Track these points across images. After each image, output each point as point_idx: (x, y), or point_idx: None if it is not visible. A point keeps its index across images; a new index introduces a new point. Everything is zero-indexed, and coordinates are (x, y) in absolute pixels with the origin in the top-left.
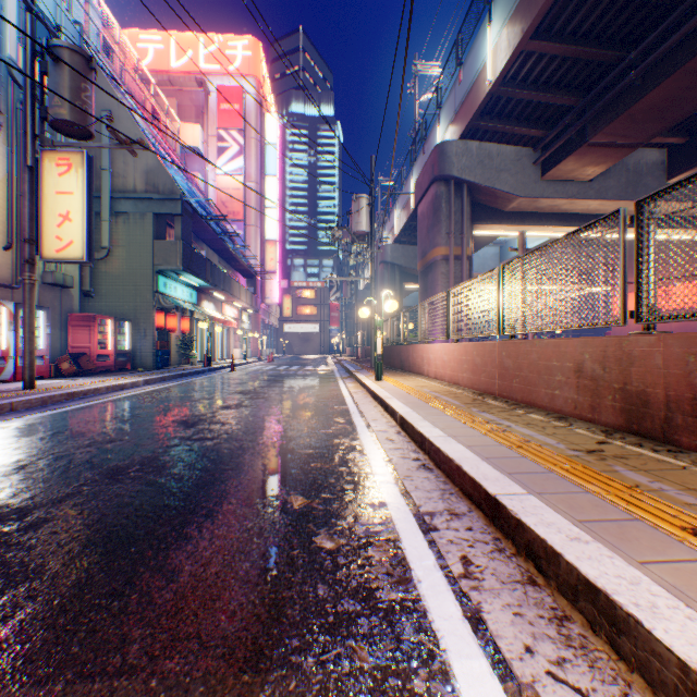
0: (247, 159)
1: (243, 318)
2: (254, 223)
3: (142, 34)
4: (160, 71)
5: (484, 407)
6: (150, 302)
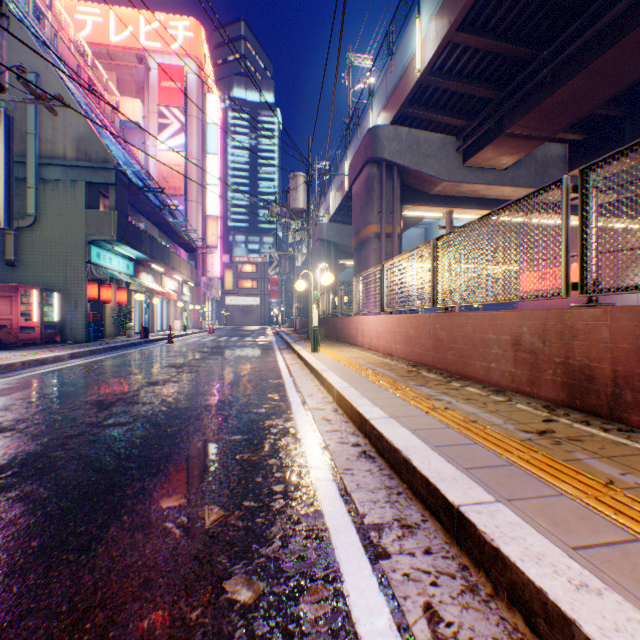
0: (189, 137)
1: (184, 290)
2: (195, 199)
3: (79, 5)
4: (99, 44)
5: (420, 380)
6: (82, 272)
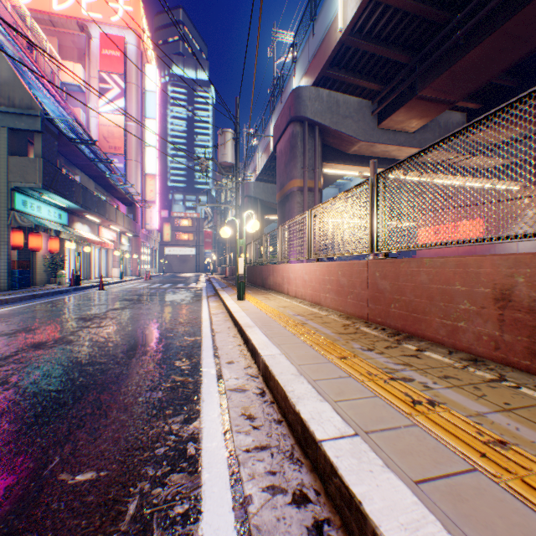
0: (128, 101)
1: (122, 241)
2: (135, 158)
3: None
4: (42, 11)
5: (364, 340)
6: (4, 219)
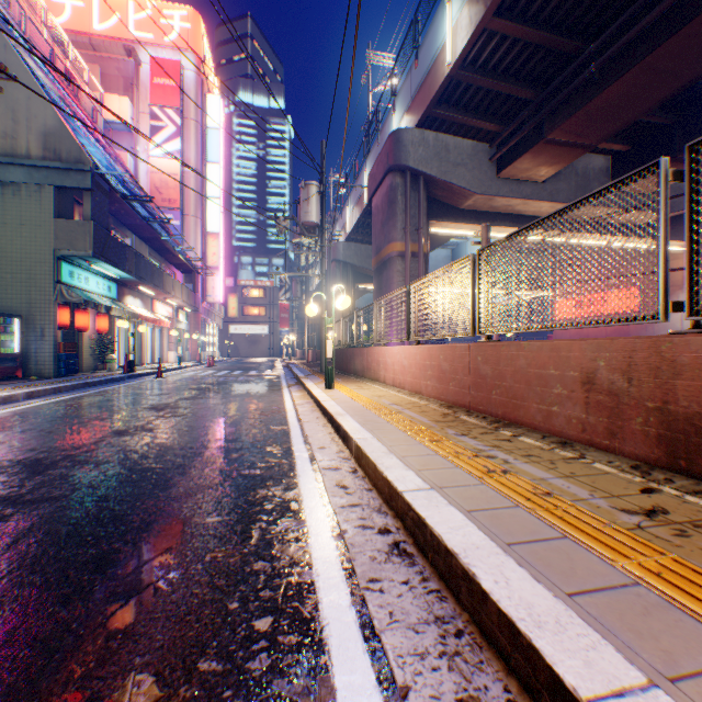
0: (186, 142)
1: (179, 317)
2: (194, 213)
3: None
4: (80, 32)
5: (461, 427)
6: (50, 294)
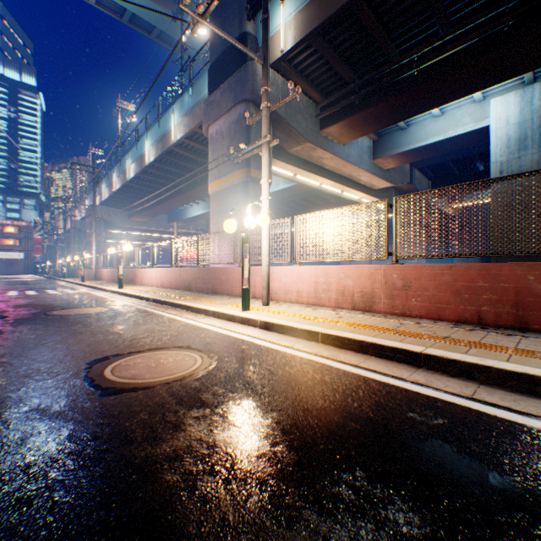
0: None
1: None
2: None
3: None
4: None
5: None
6: None
